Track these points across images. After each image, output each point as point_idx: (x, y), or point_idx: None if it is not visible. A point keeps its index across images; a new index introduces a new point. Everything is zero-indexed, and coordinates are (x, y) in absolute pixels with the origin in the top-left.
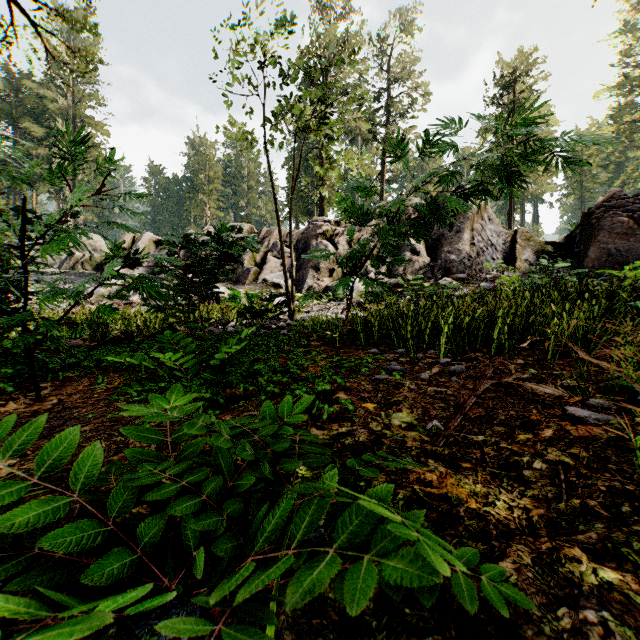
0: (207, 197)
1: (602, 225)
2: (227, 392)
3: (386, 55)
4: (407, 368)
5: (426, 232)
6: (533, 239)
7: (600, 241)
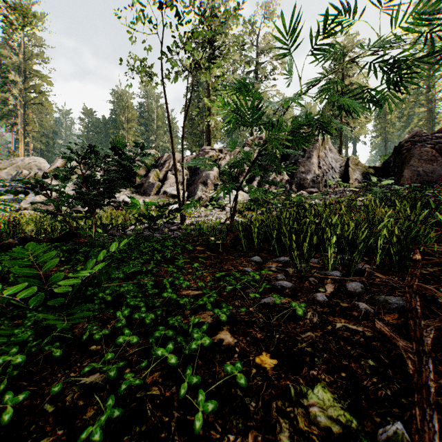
0: (126, 132)
1: (413, 153)
2: (81, 325)
3: (255, 34)
4: (296, 283)
5: (316, 136)
6: (360, 164)
7: (412, 165)
